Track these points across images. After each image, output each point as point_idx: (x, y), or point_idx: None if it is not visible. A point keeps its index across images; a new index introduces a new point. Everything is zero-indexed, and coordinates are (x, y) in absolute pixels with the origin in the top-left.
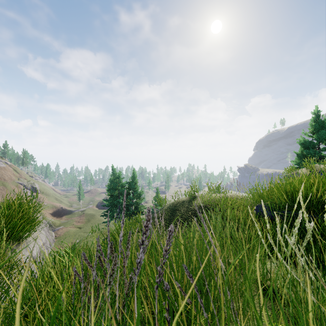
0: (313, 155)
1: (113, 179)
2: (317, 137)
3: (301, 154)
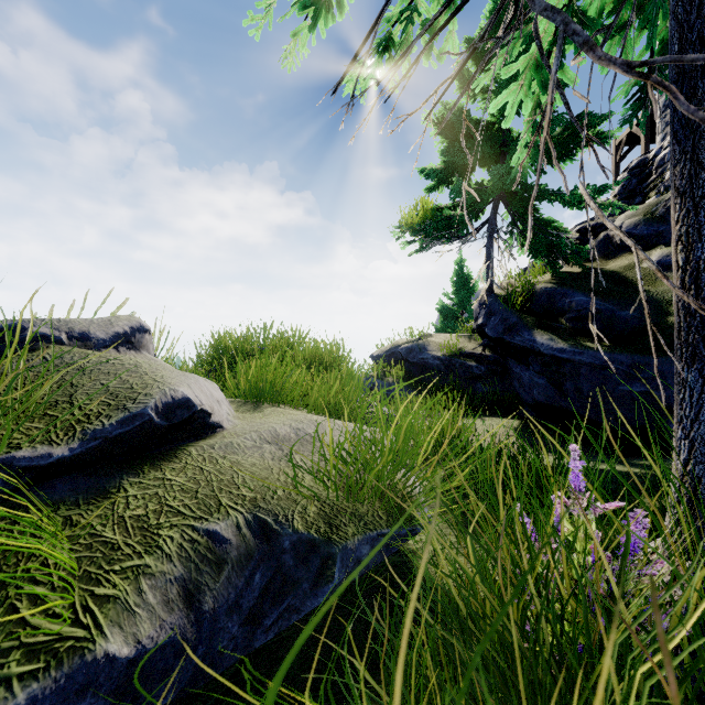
0: (452, 329)
1: None
2: (458, 301)
3: (440, 328)
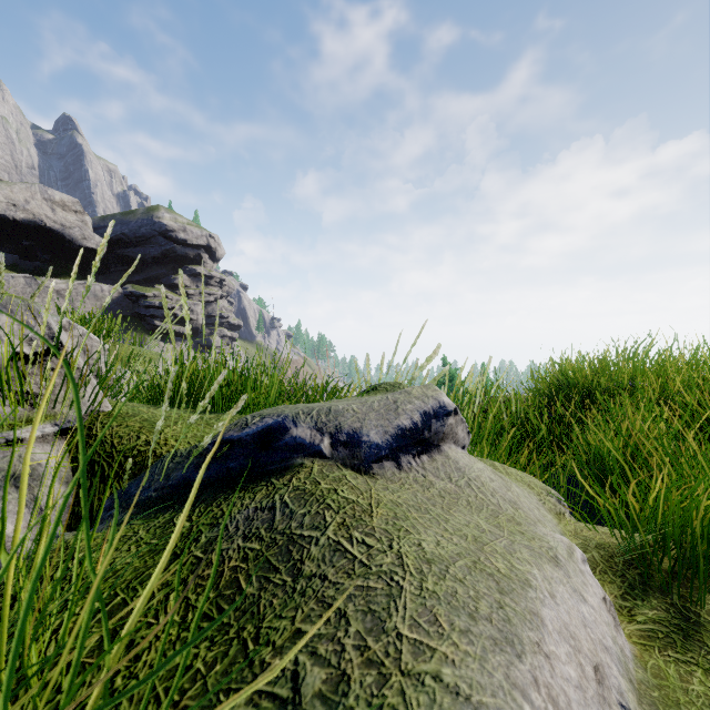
0: None
1: (440, 382)
2: None
3: None
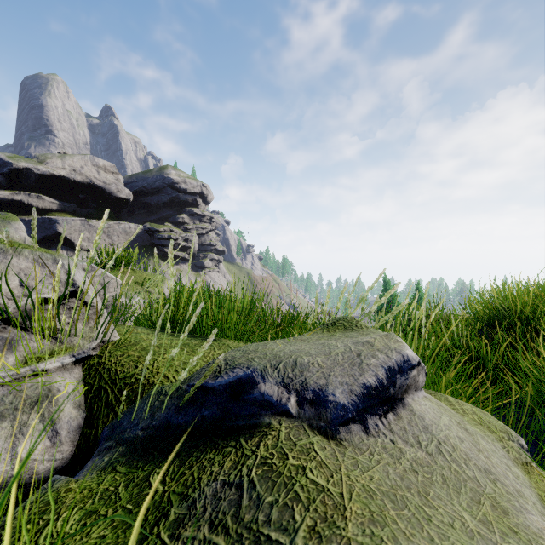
0: None
1: (380, 296)
2: None
3: None
